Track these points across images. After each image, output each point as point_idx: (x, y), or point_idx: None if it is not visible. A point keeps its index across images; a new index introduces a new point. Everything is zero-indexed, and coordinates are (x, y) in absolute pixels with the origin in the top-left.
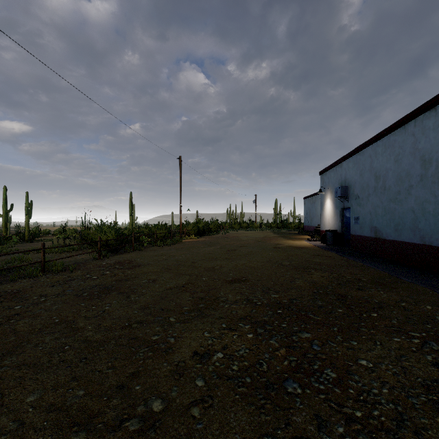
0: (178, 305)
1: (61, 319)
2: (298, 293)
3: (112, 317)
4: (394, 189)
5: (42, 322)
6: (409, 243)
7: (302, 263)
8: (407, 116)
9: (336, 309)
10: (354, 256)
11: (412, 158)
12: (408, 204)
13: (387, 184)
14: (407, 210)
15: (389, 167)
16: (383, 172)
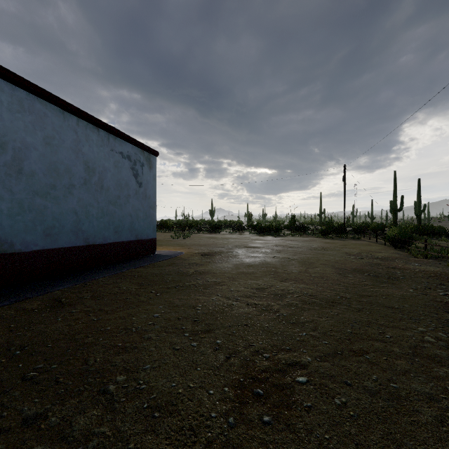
0: (298, 262)
1: (347, 264)
2: (235, 263)
3: (322, 262)
4: (44, 179)
5: (351, 264)
6: (70, 247)
7: (170, 283)
8: (73, 107)
9: (230, 258)
10: (37, 289)
11: (75, 156)
12: (69, 204)
13: (29, 167)
14: (67, 210)
15: (34, 144)
16: (17, 143)
